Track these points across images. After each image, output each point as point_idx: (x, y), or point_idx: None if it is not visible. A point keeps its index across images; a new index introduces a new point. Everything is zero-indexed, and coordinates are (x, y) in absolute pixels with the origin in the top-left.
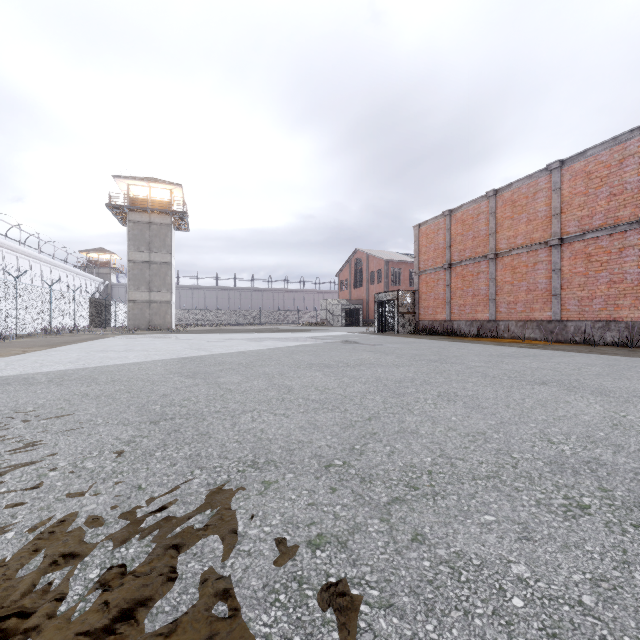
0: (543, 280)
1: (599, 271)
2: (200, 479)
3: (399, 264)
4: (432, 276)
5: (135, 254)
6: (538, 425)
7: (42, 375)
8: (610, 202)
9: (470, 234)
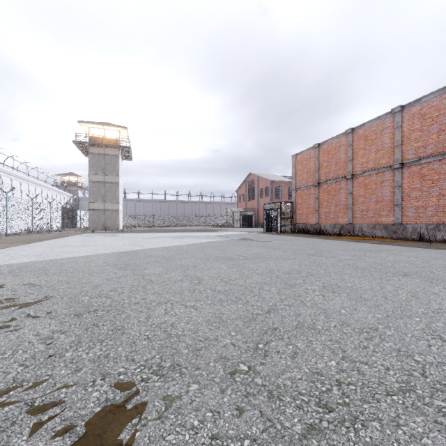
0: (388, 194)
1: (431, 187)
2: (99, 392)
3: (280, 183)
4: (305, 191)
5: (94, 176)
6: (422, 319)
7: (7, 267)
8: (439, 136)
9: (333, 161)
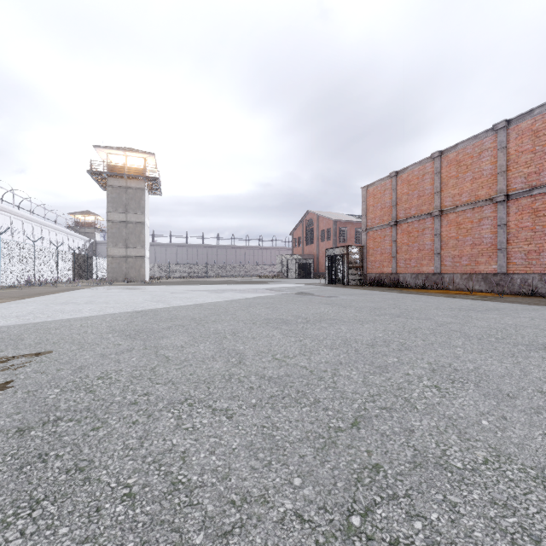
0: (488, 235)
1: None
2: None
3: (346, 224)
4: (379, 233)
5: (113, 215)
6: None
7: None
8: None
9: (415, 193)
